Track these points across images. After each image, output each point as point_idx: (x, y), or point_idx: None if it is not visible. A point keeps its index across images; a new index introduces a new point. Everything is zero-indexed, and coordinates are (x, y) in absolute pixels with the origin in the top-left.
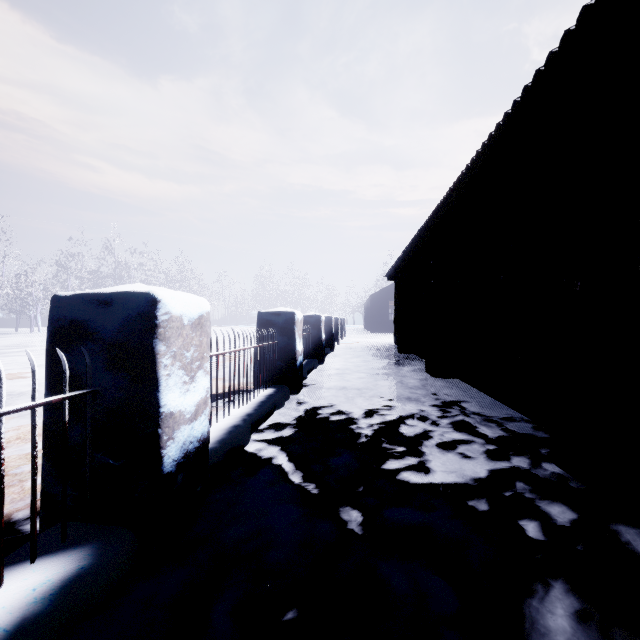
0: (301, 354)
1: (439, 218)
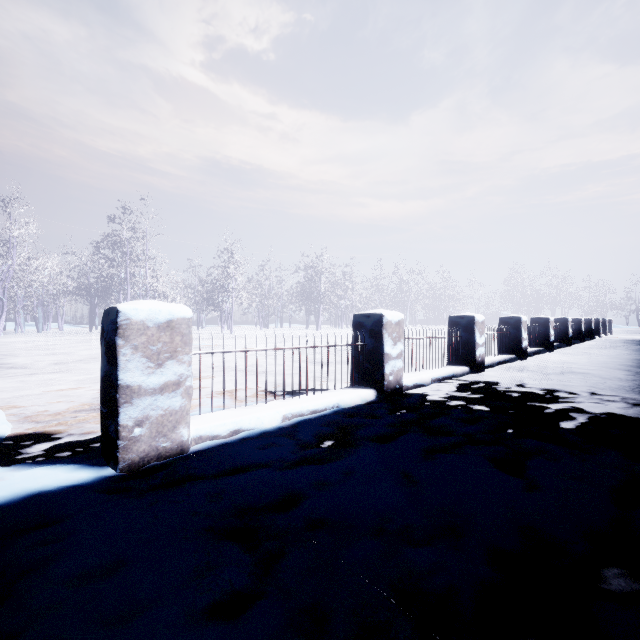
0: (570, 333)
1: None
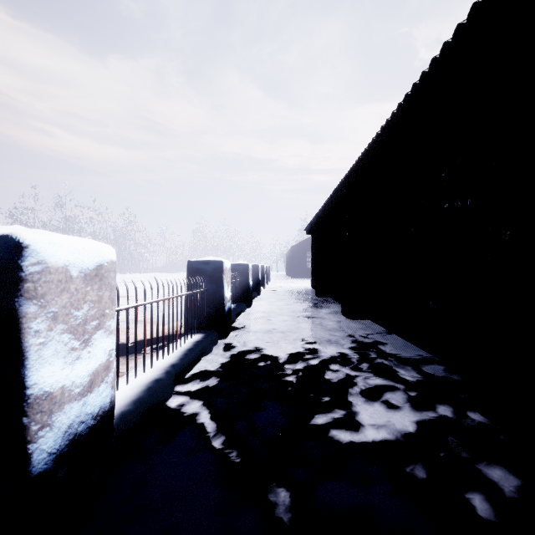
0: (229, 300)
1: (354, 177)
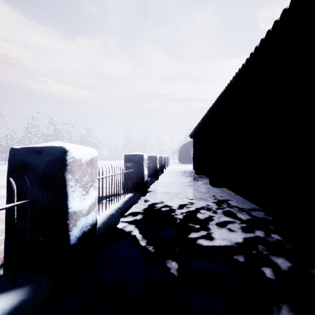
0: (146, 176)
1: (216, 107)
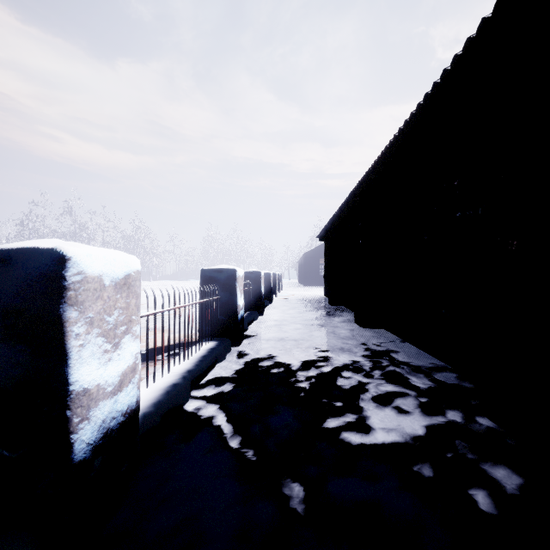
0: (242, 308)
1: (367, 185)
